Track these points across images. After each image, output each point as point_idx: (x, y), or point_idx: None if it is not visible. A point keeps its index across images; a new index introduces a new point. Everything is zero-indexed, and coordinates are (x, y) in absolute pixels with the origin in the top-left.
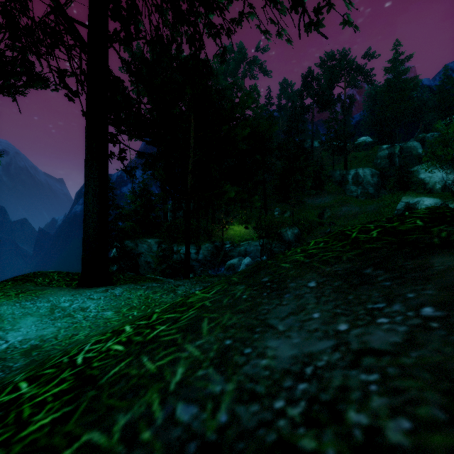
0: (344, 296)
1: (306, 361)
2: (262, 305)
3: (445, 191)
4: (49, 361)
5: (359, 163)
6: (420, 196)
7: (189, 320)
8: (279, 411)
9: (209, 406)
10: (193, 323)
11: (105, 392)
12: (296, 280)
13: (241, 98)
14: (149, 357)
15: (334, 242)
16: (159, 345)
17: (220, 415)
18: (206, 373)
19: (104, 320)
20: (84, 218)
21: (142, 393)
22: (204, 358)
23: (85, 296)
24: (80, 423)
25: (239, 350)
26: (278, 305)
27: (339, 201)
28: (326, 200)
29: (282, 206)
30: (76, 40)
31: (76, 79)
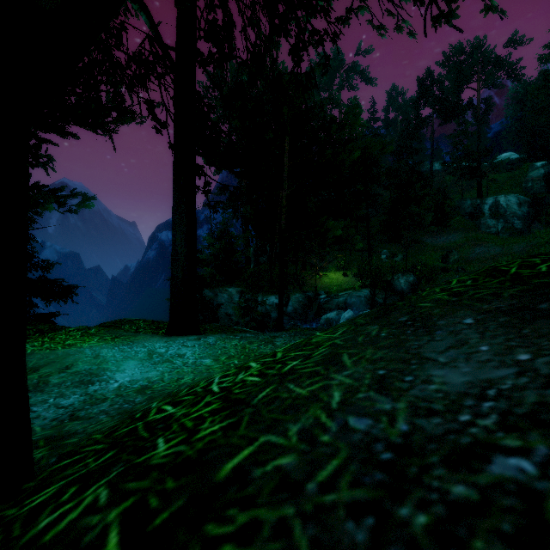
0: (516, 330)
1: (485, 385)
2: (410, 341)
3: None
4: (178, 393)
5: (499, 188)
6: None
7: (324, 356)
8: (467, 422)
9: (384, 419)
10: (330, 358)
11: (263, 409)
12: (446, 318)
13: (345, 114)
14: (295, 385)
15: (486, 279)
16: (301, 376)
17: (399, 425)
18: (368, 395)
19: (205, 367)
20: (171, 260)
21: (303, 410)
22: (359, 384)
23: (179, 343)
24: (251, 429)
25: (398, 378)
26: (430, 341)
27: (470, 240)
28: (452, 239)
29: (391, 247)
30: (169, 67)
31: (168, 110)
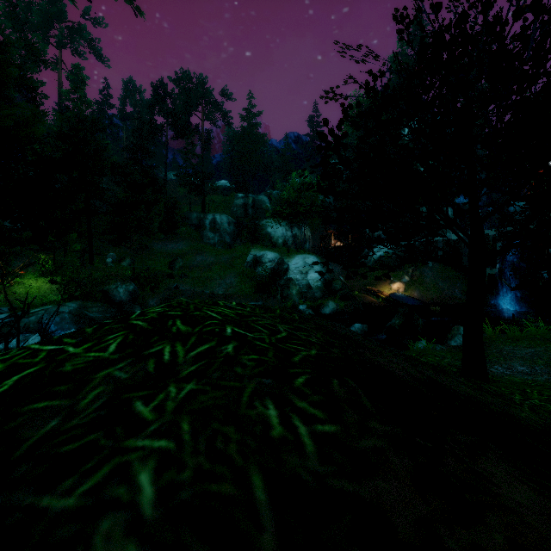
0: None
1: None
2: None
3: (285, 245)
4: None
5: (217, 208)
6: (265, 250)
7: None
8: None
9: None
10: None
11: None
12: None
13: None
14: None
15: None
16: None
17: None
18: None
19: None
20: None
21: None
22: None
23: None
24: None
25: None
26: None
27: (194, 249)
28: (180, 246)
29: (120, 250)
30: None
31: None
